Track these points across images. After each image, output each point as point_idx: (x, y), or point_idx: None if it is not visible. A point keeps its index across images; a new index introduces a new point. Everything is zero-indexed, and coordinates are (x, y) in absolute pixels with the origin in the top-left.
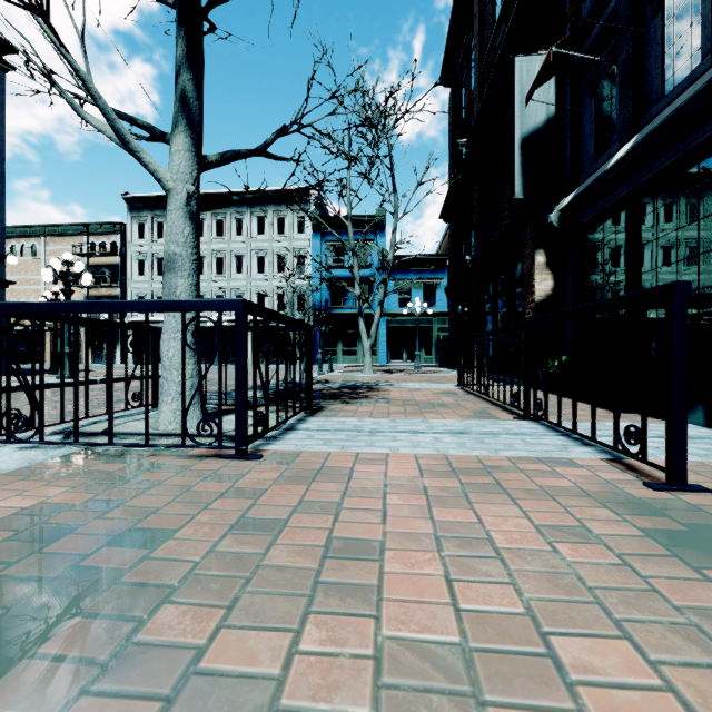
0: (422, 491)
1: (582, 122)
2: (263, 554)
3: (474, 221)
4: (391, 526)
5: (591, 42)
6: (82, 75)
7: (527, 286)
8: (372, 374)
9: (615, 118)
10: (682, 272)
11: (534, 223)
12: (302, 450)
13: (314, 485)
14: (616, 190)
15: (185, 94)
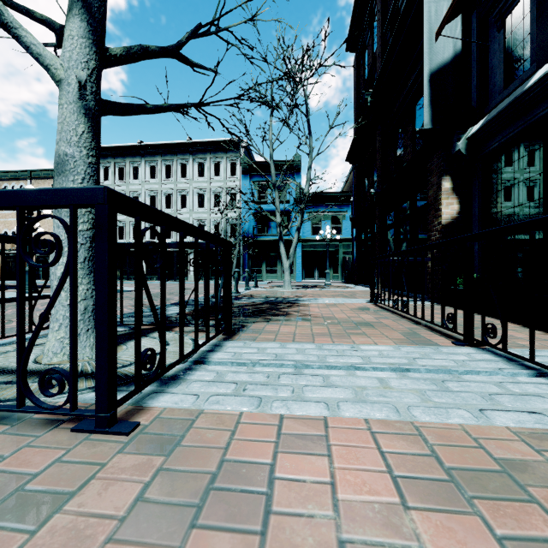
0: None
1: (488, 56)
2: None
3: (377, 160)
4: None
5: None
6: None
7: (433, 210)
8: (290, 289)
9: (528, 43)
10: None
11: (441, 151)
12: (201, 407)
13: (195, 533)
14: (535, 110)
15: None
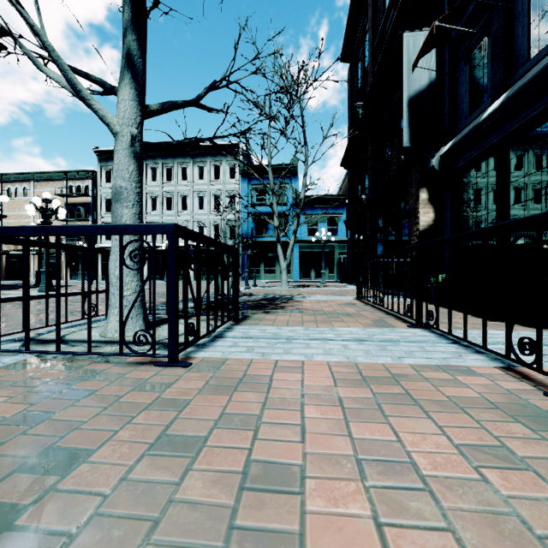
0: (337, 400)
1: (458, 85)
2: (178, 480)
3: (368, 168)
4: (309, 444)
5: (466, 19)
6: (37, 29)
7: (413, 218)
8: (287, 288)
9: (487, 80)
10: (546, 204)
11: (418, 166)
12: (227, 357)
13: (236, 394)
14: (489, 138)
15: (130, 52)
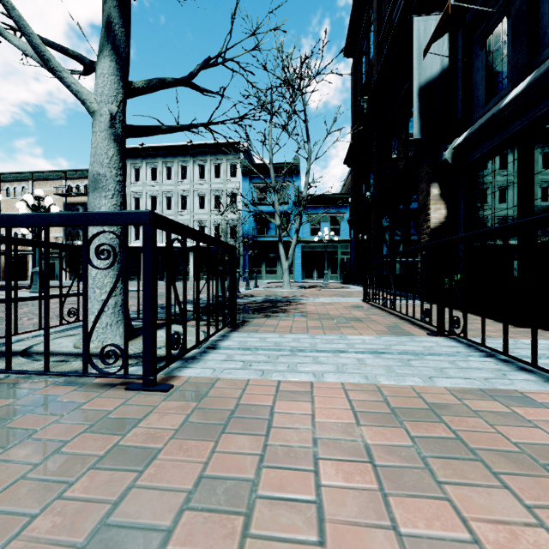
0: (362, 449)
1: (472, 72)
2: None
3: (373, 164)
4: (332, 543)
5: None
6: None
7: (423, 215)
8: (289, 289)
9: (506, 64)
10: None
11: (429, 160)
12: (218, 376)
13: (224, 437)
14: (510, 126)
15: (110, 19)
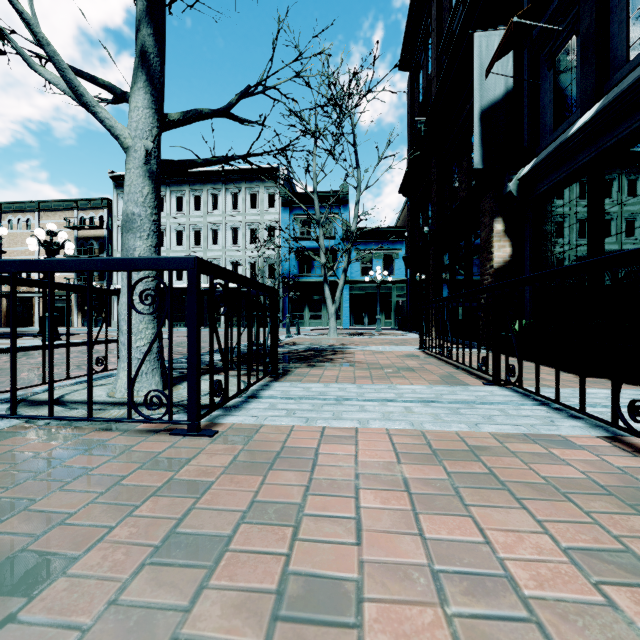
0: (401, 482)
1: (540, 94)
2: (189, 601)
3: (432, 194)
4: (367, 546)
5: (550, 15)
6: (27, 17)
7: (486, 253)
8: (336, 337)
9: (575, 87)
10: None
11: (493, 192)
12: (262, 423)
13: (271, 474)
14: (578, 157)
15: (144, 49)
